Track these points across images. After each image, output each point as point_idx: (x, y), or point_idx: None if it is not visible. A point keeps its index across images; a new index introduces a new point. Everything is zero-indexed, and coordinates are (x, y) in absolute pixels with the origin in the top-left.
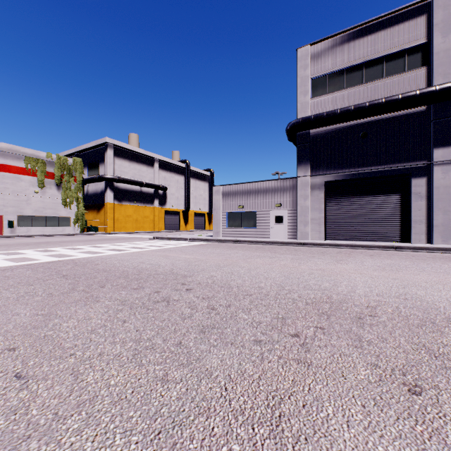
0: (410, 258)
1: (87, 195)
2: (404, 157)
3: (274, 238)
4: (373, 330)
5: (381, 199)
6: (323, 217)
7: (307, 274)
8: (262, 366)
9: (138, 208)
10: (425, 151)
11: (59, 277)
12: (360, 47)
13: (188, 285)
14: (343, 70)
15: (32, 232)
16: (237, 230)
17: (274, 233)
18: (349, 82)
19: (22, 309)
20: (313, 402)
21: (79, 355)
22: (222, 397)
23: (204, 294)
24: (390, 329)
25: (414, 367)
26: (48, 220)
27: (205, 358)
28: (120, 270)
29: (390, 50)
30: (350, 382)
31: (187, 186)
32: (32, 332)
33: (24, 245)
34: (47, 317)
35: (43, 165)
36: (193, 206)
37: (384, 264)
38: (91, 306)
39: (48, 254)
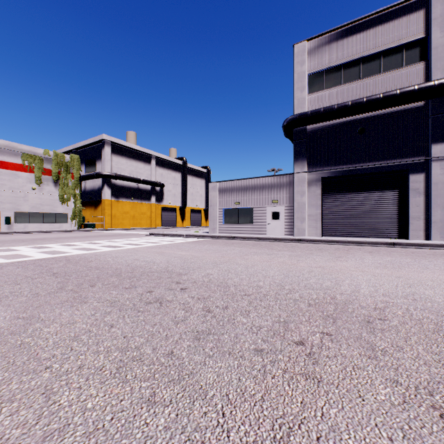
0: (410, 255)
1: (84, 192)
2: (402, 153)
3: (271, 234)
4: (385, 337)
5: (379, 195)
6: (319, 213)
7: (307, 272)
8: (265, 383)
9: (135, 205)
10: (423, 147)
11: (49, 276)
12: (357, 42)
13: (183, 284)
14: (340, 65)
15: (29, 228)
16: (233, 226)
17: (271, 229)
18: (346, 77)
19: (3, 311)
20: (328, 434)
21: (55, 368)
22: (218, 426)
23: (200, 294)
24: (404, 335)
25: (441, 384)
26: (45, 217)
27: (199, 372)
28: (113, 268)
29: (387, 45)
30: (370, 404)
31: (183, 183)
32: (8, 340)
33: (19, 241)
34: (28, 321)
35: (40, 161)
36: (190, 202)
37: (385, 261)
38: (78, 307)
39: (41, 251)
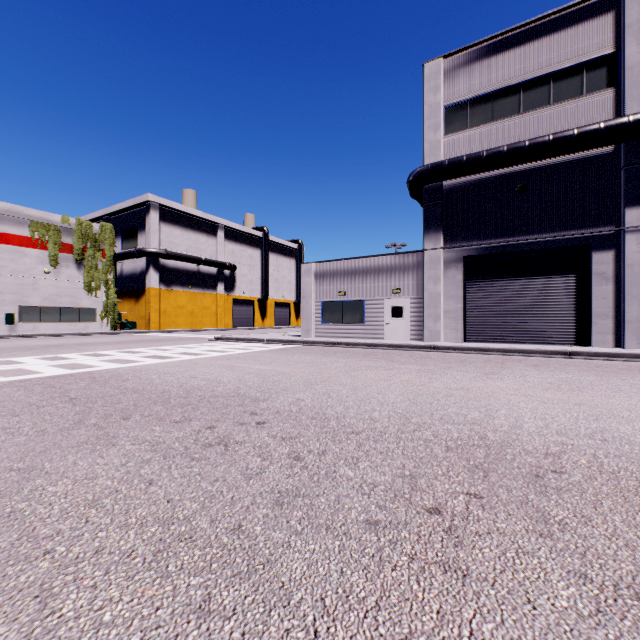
0: (594, 370)
1: (120, 277)
2: (582, 221)
3: (390, 339)
4: (564, 501)
5: (547, 283)
6: (461, 308)
7: (444, 396)
8: (381, 579)
9: (194, 296)
10: (612, 212)
11: (63, 402)
12: (516, 60)
13: (260, 416)
14: (491, 93)
15: (40, 330)
16: (336, 327)
17: (390, 332)
18: (499, 111)
19: None
20: None
21: (59, 553)
22: None
23: (285, 432)
24: (591, 498)
25: None
26: (64, 313)
27: (280, 560)
28: (158, 390)
29: (560, 64)
30: (544, 615)
31: (264, 264)
32: None
33: (25, 350)
34: (25, 474)
35: (56, 233)
36: (273, 292)
37: (557, 380)
38: (102, 453)
39: (56, 364)
